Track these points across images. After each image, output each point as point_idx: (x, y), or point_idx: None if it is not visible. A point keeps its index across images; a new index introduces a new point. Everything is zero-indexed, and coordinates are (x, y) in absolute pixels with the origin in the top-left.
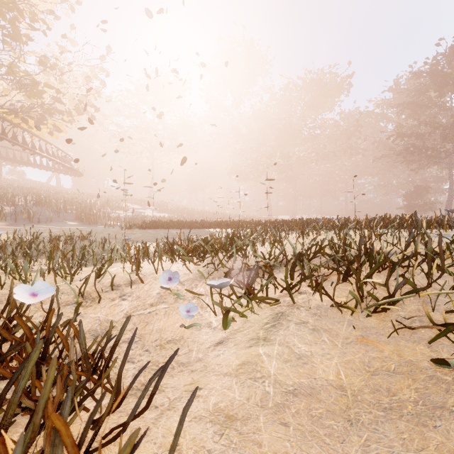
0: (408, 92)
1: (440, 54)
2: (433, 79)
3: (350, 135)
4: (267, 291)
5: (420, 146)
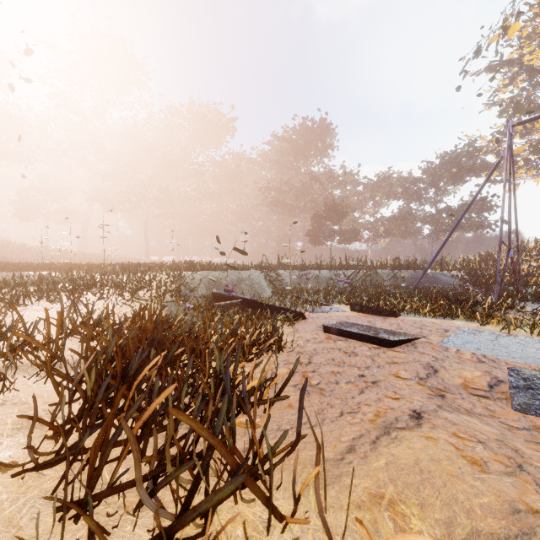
0: (276, 152)
1: (295, 128)
2: (291, 146)
3: (233, 179)
4: (23, 302)
5: (282, 201)
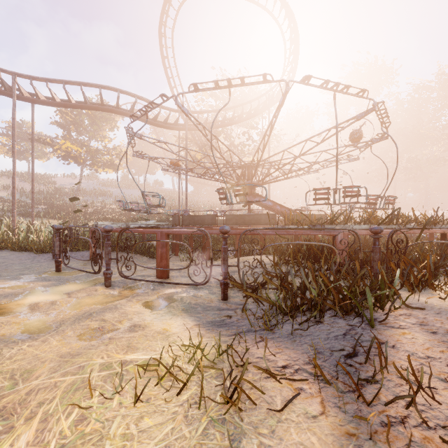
0: None
1: None
2: None
3: None
4: None
5: None
